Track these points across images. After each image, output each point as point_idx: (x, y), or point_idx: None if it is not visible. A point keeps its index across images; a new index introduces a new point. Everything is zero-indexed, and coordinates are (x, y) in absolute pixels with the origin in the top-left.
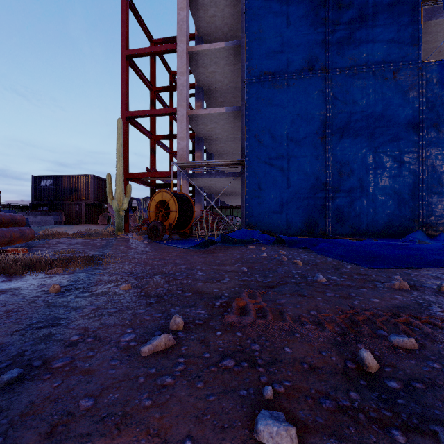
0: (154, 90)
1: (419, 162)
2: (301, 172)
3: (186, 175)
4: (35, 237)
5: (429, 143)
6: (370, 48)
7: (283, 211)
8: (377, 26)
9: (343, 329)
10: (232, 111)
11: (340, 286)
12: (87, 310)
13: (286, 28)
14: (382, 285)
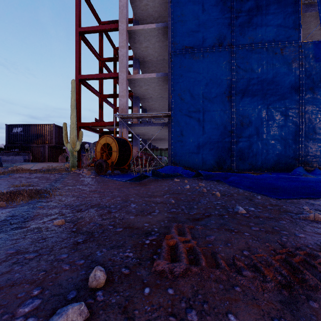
0: (101, 60)
1: (299, 116)
2: (213, 122)
3: (126, 124)
4: (1, 172)
5: (306, 102)
6: (263, 30)
7: (199, 152)
8: (269, 14)
9: (284, 277)
10: (161, 76)
11: (260, 219)
12: (3, 256)
13: (201, 14)
14: (297, 216)
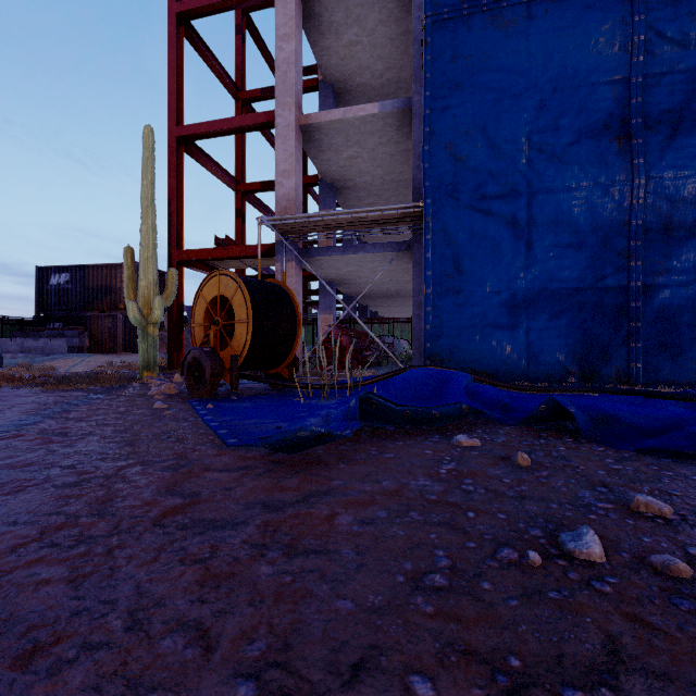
0: (242, 98)
1: None
2: (564, 227)
3: (296, 250)
4: None
5: None
6: None
7: (517, 323)
8: None
9: None
10: (393, 109)
11: None
12: None
13: None
14: None
